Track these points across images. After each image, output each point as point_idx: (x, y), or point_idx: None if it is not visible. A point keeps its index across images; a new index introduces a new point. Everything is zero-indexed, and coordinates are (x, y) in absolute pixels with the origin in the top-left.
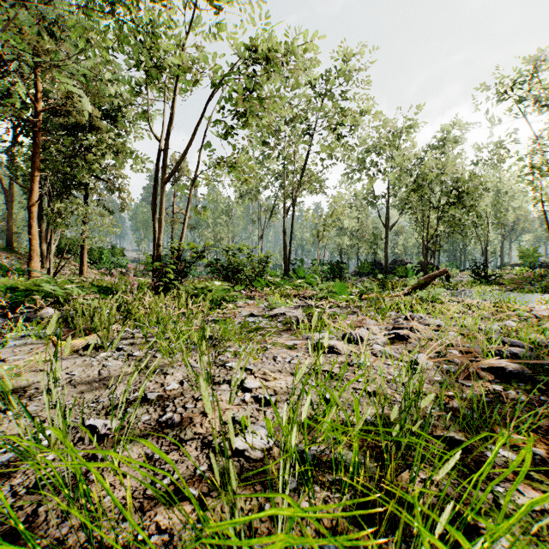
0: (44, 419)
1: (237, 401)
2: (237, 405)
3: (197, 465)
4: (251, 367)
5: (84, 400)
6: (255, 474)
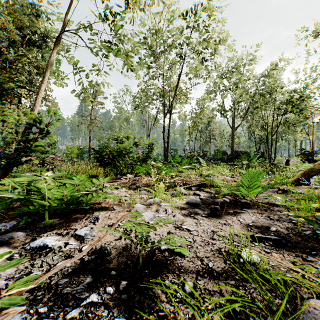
0: None
1: None
2: None
3: None
4: None
5: None
6: None
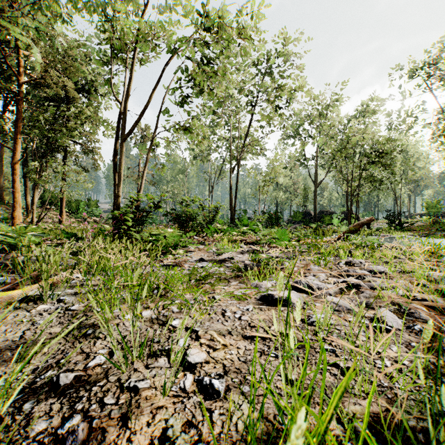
0: None
1: (174, 388)
2: (174, 396)
3: None
4: (197, 328)
5: None
6: None
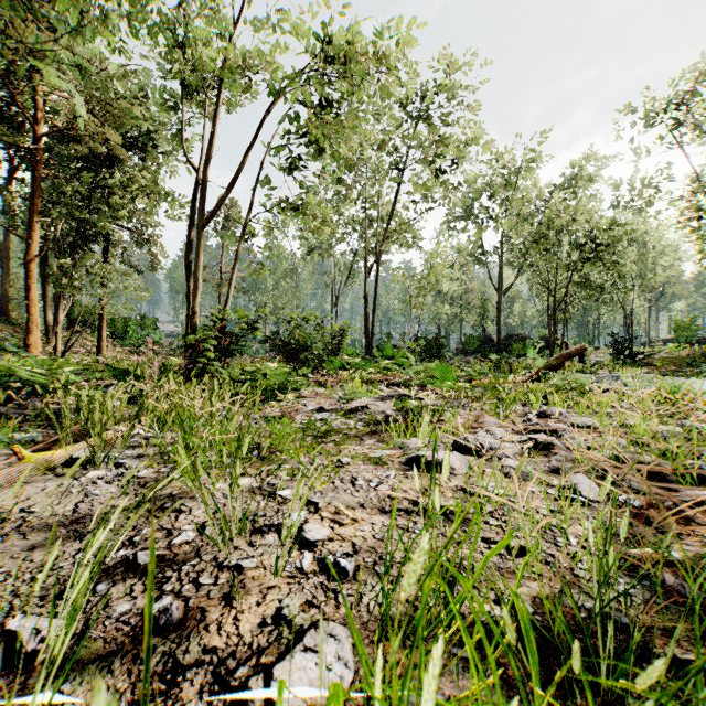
0: None
1: (289, 568)
2: (288, 577)
3: None
4: (317, 499)
5: (30, 564)
6: None
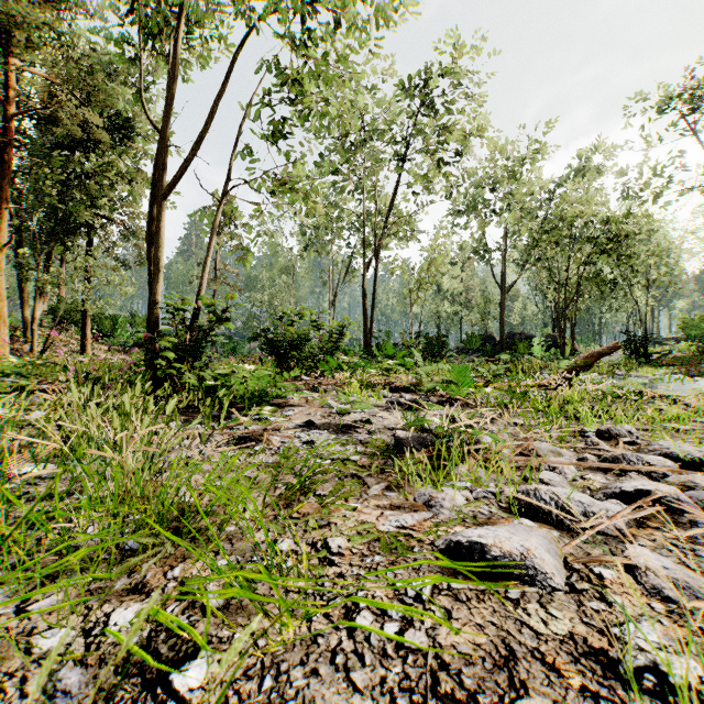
0: None
1: None
2: None
3: None
4: None
5: None
6: None
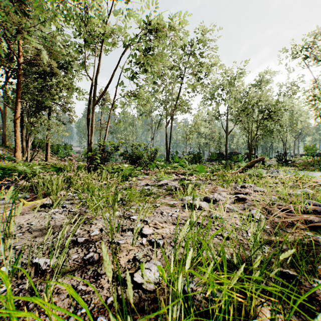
0: (6, 257)
1: (137, 243)
2: (137, 246)
3: (108, 295)
4: (147, 219)
5: (36, 242)
6: (149, 303)
